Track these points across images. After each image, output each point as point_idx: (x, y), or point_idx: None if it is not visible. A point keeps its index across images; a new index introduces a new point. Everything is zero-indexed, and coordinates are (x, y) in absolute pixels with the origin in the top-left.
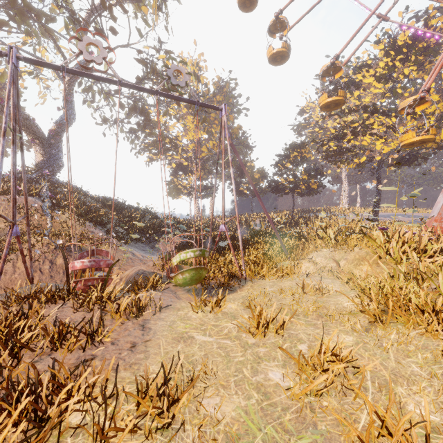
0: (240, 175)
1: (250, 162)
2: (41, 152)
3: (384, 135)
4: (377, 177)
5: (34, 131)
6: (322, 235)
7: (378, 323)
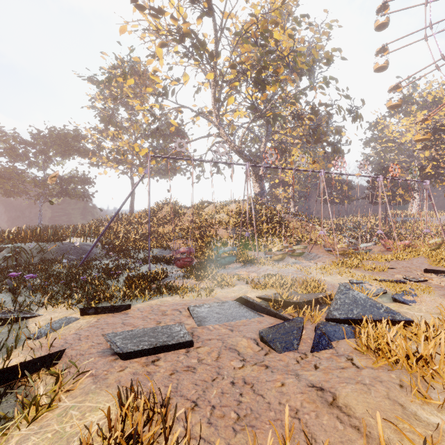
0: (331, 187)
1: (338, 176)
2: (258, 186)
3: None
4: None
5: (258, 175)
6: None
7: None
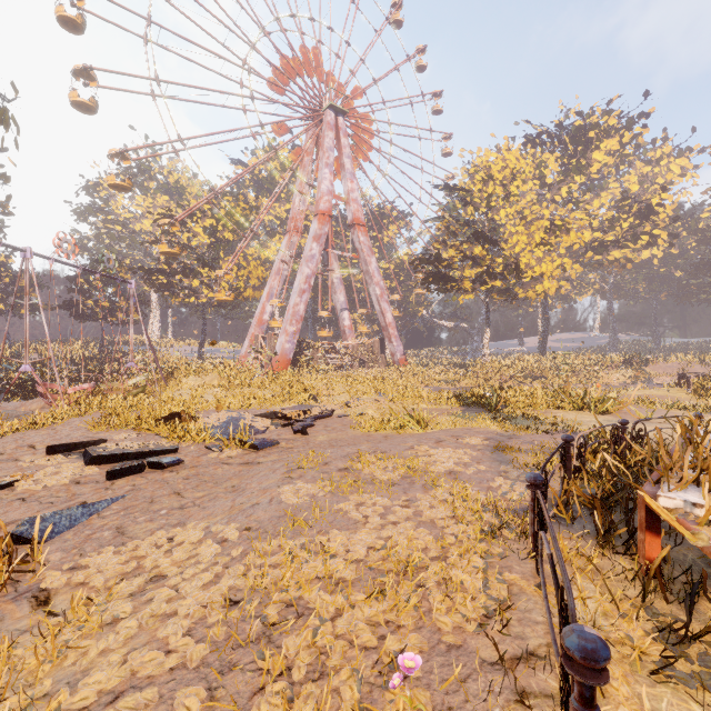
0: None
1: (6, 256)
2: None
3: (209, 279)
4: (203, 316)
5: None
6: (185, 368)
7: (228, 391)
